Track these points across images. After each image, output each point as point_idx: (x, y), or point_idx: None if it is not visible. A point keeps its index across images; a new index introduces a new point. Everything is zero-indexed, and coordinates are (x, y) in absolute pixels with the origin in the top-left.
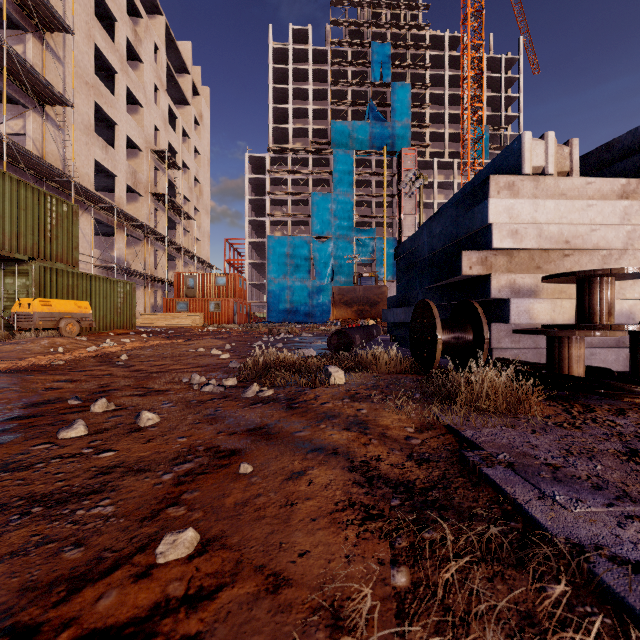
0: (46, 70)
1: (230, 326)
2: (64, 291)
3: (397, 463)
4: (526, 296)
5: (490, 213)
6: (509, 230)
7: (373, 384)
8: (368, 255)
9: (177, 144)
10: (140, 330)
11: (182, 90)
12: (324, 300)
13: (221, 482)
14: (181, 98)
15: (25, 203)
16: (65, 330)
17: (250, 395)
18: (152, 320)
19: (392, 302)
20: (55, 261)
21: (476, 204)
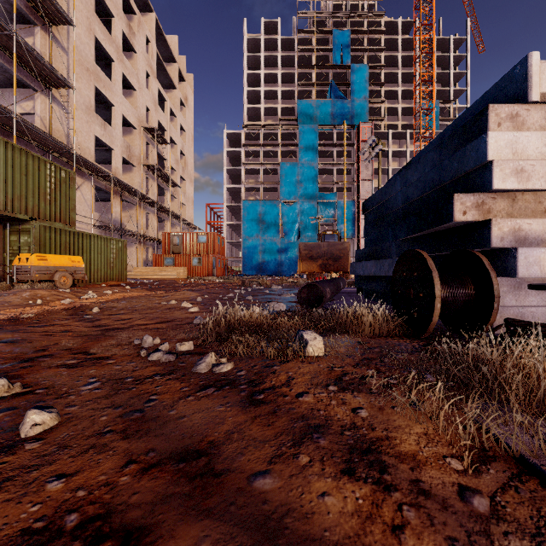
0: (52, 58)
1: (209, 278)
2: (62, 247)
3: None
4: (533, 245)
5: (489, 148)
6: (513, 168)
7: (362, 356)
8: (330, 216)
9: (165, 122)
10: (130, 282)
11: (170, 76)
12: (291, 256)
13: None
14: (169, 83)
15: (26, 169)
16: (59, 282)
17: (203, 370)
18: (143, 273)
19: (361, 255)
20: (54, 221)
21: (468, 142)
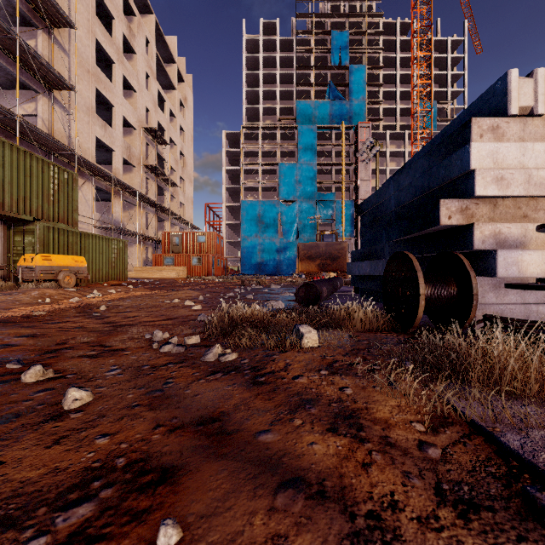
0: (54, 60)
1: (209, 278)
2: (65, 247)
3: (426, 513)
4: (513, 247)
5: (472, 158)
6: (494, 176)
7: (351, 347)
8: (328, 216)
9: (165, 123)
10: (131, 281)
11: (169, 77)
12: (290, 255)
13: None
14: (169, 84)
15: (31, 171)
16: (63, 281)
17: (210, 359)
18: (143, 273)
19: (356, 256)
20: (57, 221)
21: (453, 151)
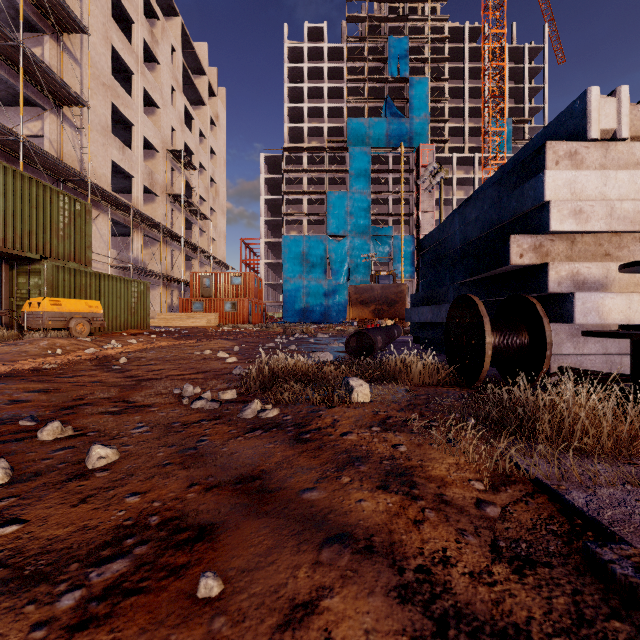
0: (64, 72)
1: (245, 326)
2: (77, 290)
3: (479, 569)
4: (593, 290)
5: (547, 188)
6: (571, 209)
7: (408, 402)
8: (385, 254)
9: (193, 145)
10: (154, 330)
11: (198, 91)
12: (340, 300)
13: (157, 625)
14: (197, 99)
15: (37, 201)
16: (75, 330)
17: (249, 416)
18: (167, 320)
19: (416, 300)
20: (68, 260)
21: (526, 180)
